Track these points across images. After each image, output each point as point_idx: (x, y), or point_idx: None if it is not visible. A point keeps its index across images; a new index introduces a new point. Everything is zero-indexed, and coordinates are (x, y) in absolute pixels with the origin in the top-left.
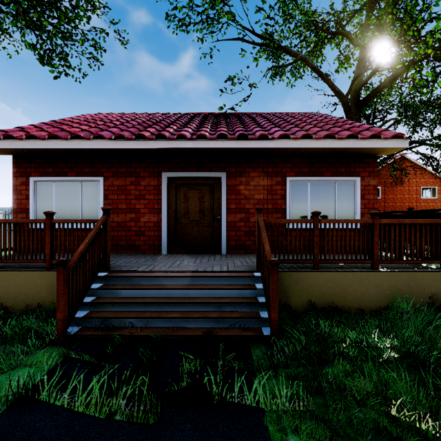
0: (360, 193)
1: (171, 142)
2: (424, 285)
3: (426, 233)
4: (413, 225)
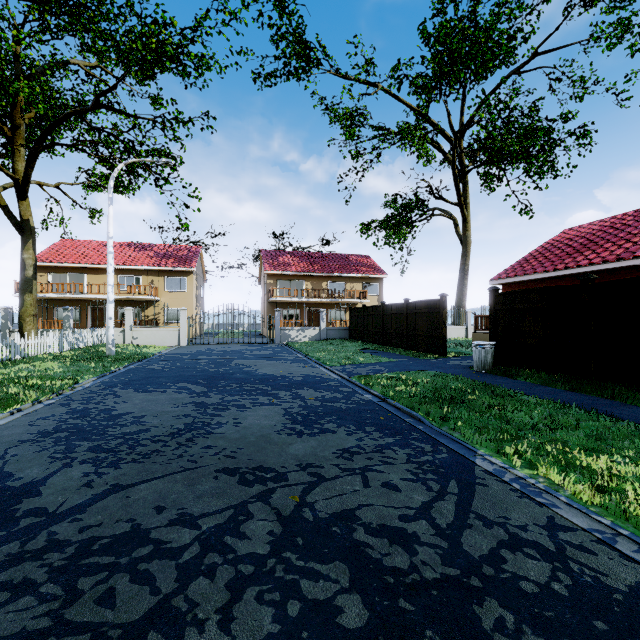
0: None
1: (573, 270)
2: None
3: None
4: None
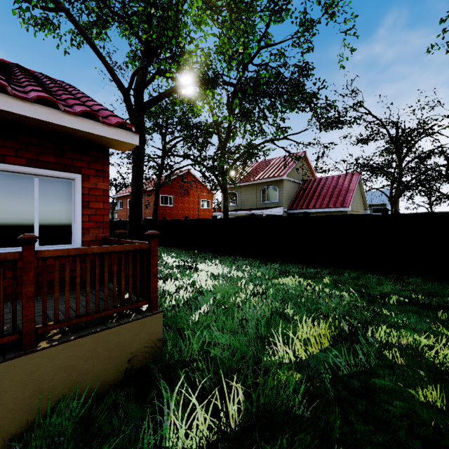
0: (81, 198)
1: None
2: (121, 345)
3: (129, 264)
4: (107, 255)
